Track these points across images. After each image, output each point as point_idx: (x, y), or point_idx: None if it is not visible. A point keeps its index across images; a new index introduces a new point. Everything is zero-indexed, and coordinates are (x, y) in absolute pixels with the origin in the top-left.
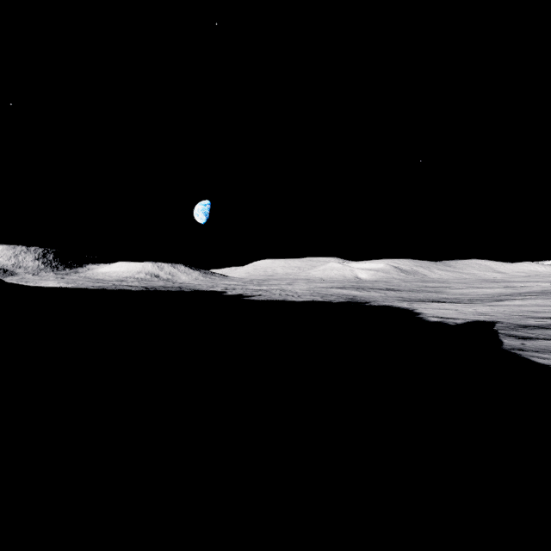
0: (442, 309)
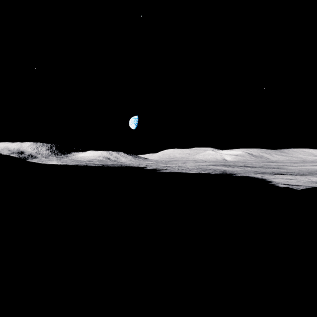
0: (286, 179)
